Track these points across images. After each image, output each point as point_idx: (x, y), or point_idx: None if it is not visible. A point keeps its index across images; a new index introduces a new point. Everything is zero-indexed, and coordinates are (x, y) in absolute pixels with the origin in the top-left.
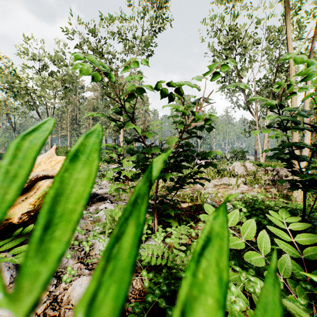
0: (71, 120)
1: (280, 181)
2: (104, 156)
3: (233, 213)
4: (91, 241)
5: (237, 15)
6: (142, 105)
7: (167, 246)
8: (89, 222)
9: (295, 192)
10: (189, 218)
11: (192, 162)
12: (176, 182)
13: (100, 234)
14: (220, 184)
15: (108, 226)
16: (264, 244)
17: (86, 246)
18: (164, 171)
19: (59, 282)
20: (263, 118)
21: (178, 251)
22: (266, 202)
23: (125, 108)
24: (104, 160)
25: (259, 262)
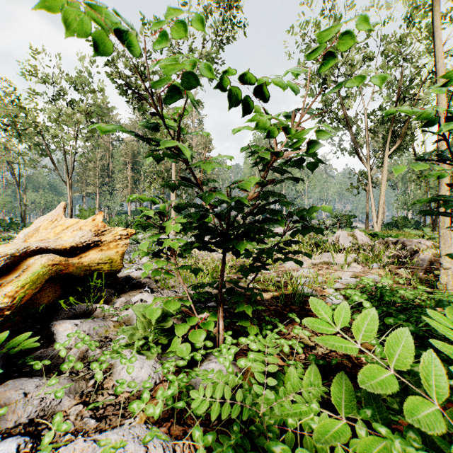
0: (101, 171)
1: (451, 255)
2: None
3: (365, 316)
4: (110, 360)
5: (341, 16)
6: (203, 149)
7: (241, 371)
8: (112, 325)
9: (445, 276)
10: (276, 318)
11: (284, 222)
12: (255, 259)
13: (125, 348)
14: (319, 263)
15: (140, 333)
16: (434, 381)
17: (97, 371)
18: (236, 239)
19: (36, 446)
20: (377, 167)
21: (262, 389)
22: (400, 292)
23: (160, 117)
24: (137, 223)
25: (434, 422)
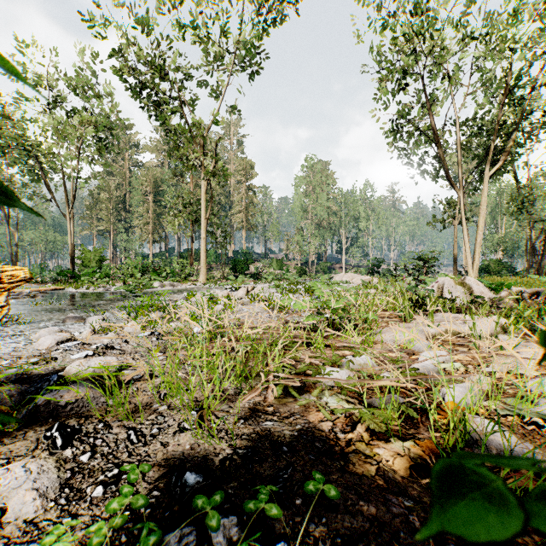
0: (116, 204)
1: None
2: (175, 268)
3: None
4: None
5: None
6: (244, 176)
7: None
8: None
9: None
10: None
11: None
12: None
13: None
14: (439, 333)
15: None
16: None
17: None
18: None
19: None
20: (468, 195)
21: None
22: None
23: None
24: None
25: None
